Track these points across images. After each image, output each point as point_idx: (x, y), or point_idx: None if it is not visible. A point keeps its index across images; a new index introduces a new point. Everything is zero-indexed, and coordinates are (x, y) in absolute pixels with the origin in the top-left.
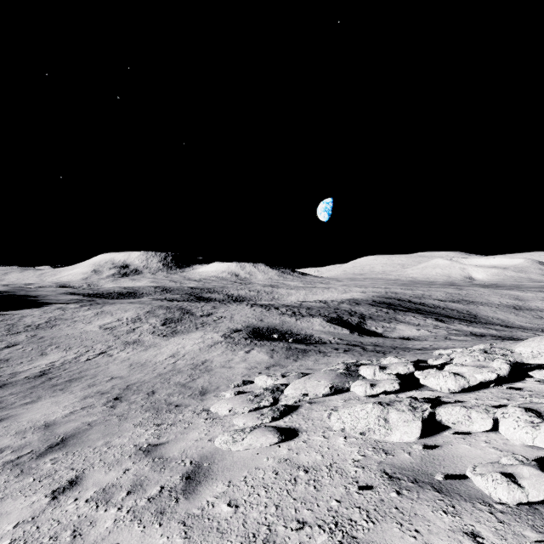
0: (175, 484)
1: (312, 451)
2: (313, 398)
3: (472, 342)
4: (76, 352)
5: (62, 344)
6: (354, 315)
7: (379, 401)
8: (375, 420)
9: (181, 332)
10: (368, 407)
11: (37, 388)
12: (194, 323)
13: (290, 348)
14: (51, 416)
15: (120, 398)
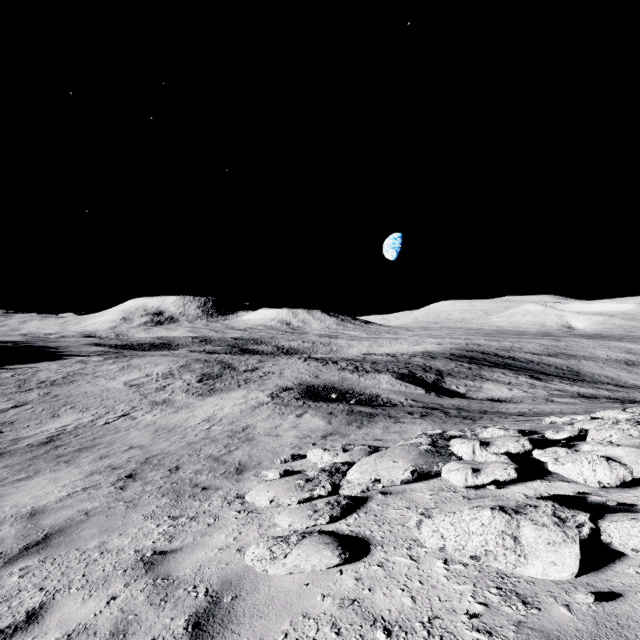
0: (175, 636)
1: (394, 587)
2: (387, 485)
3: (583, 406)
4: (93, 413)
5: (78, 404)
6: (430, 371)
7: (500, 505)
8: (497, 538)
9: (220, 391)
10: (484, 515)
11: (39, 458)
12: (236, 379)
13: (352, 411)
14: (42, 500)
15: (134, 475)
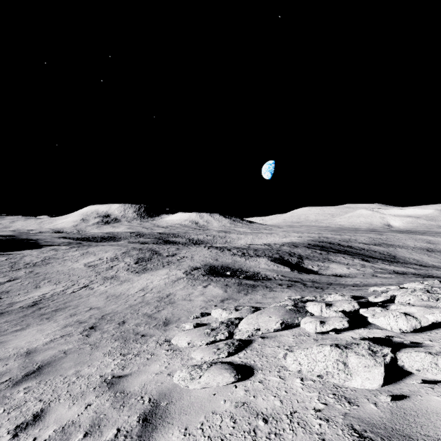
0: (131, 426)
1: (269, 395)
2: (265, 332)
3: (397, 280)
4: (64, 285)
5: (53, 279)
6: (294, 256)
7: (336, 343)
8: (333, 364)
9: (150, 269)
10: (325, 350)
11: (28, 316)
12: (161, 262)
13: (241, 283)
14: (34, 344)
15: (95, 327)
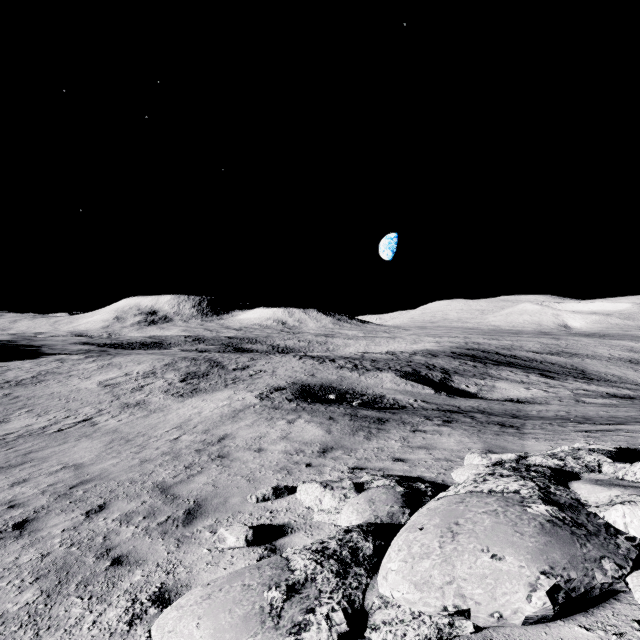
0: None
1: None
2: (486, 625)
3: (632, 408)
4: (50, 418)
5: (38, 407)
6: (435, 369)
7: None
8: None
9: (204, 391)
10: None
11: None
12: (223, 379)
13: (355, 415)
14: None
15: (28, 522)
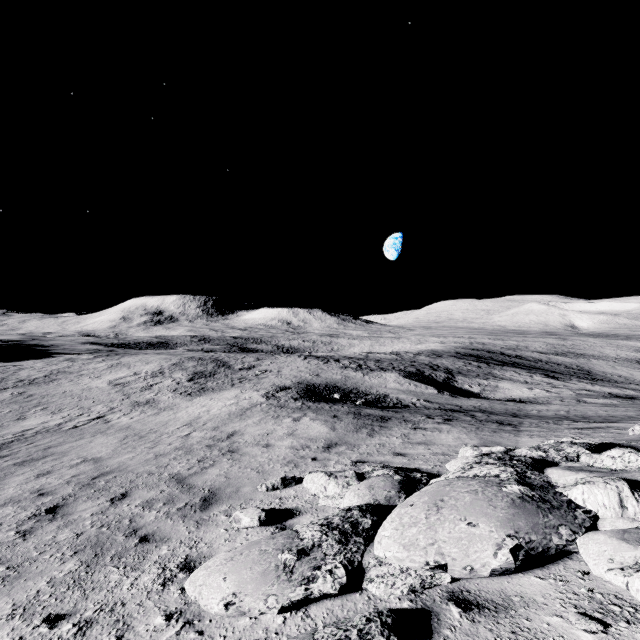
0: None
1: None
2: (461, 577)
3: (631, 408)
4: (64, 416)
5: (52, 405)
6: (438, 370)
7: None
8: None
9: (211, 390)
10: None
11: None
12: (230, 378)
13: (359, 413)
14: None
15: (59, 508)
